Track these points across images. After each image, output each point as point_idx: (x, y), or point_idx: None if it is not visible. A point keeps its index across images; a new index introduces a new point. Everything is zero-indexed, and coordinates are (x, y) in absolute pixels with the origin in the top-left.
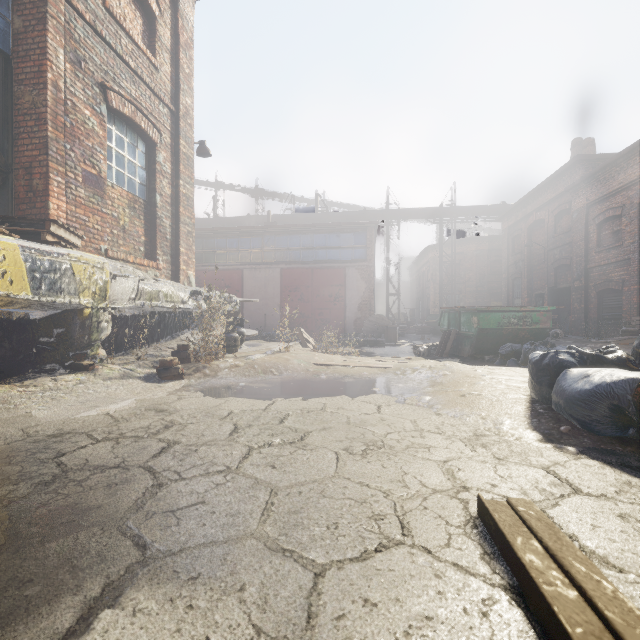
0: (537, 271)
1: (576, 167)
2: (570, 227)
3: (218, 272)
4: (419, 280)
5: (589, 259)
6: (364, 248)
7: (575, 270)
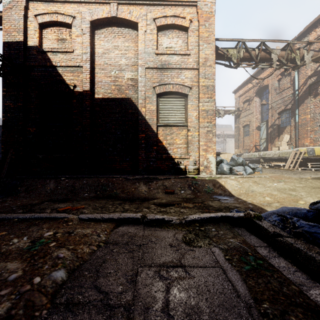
0: None
1: None
2: None
3: None
4: None
5: None
6: None
7: None
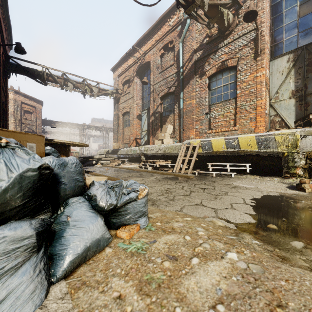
0: None
1: None
2: None
3: None
4: None
5: None
6: None
7: None
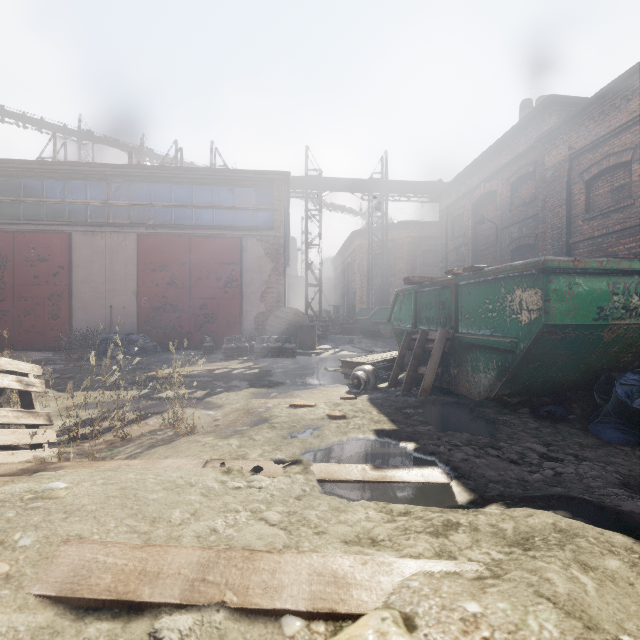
0: (485, 256)
1: (546, 114)
2: (535, 195)
3: (24, 235)
4: (344, 273)
5: (572, 231)
6: (270, 211)
7: (550, 247)
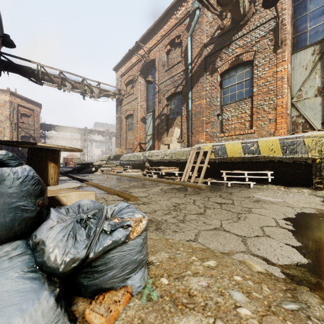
0: None
1: None
2: None
3: None
4: None
5: None
6: None
7: None
